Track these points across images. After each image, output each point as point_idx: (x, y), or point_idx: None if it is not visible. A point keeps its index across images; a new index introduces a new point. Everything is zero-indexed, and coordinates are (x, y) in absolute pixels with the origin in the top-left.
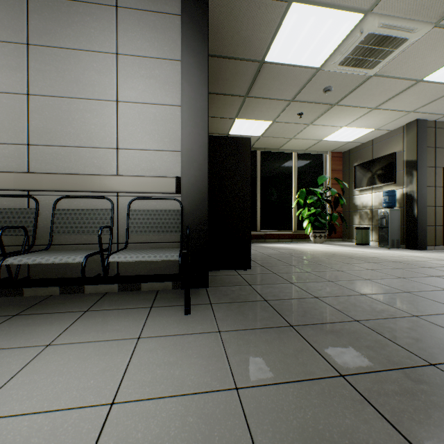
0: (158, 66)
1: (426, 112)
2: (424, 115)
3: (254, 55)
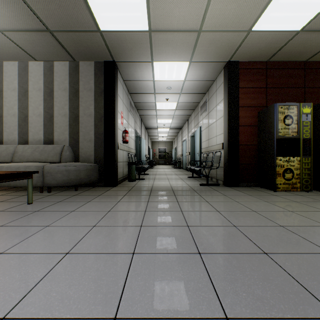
0: (221, 104)
1: None
2: None
3: (287, 37)
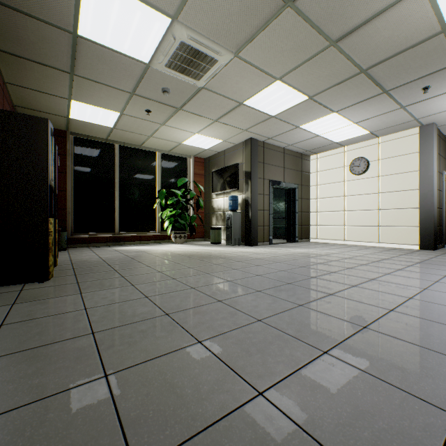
0: None
1: (255, 132)
2: (255, 135)
3: (61, 22)
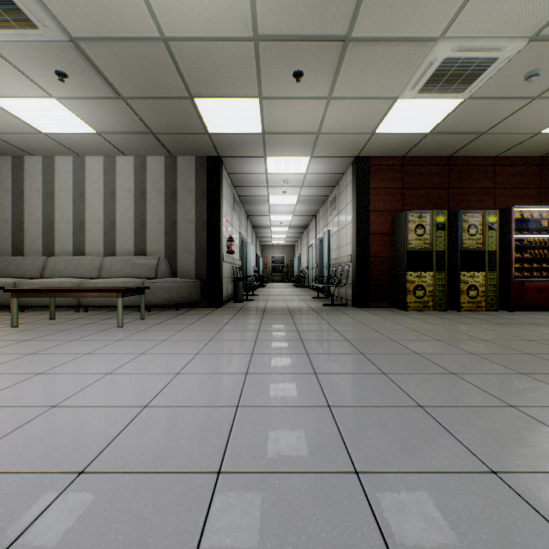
0: (350, 205)
1: None
2: None
3: (417, 138)
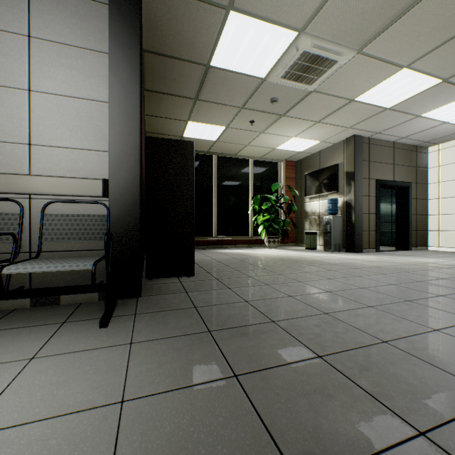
0: (82, 57)
1: (361, 128)
2: (360, 132)
3: (199, 58)
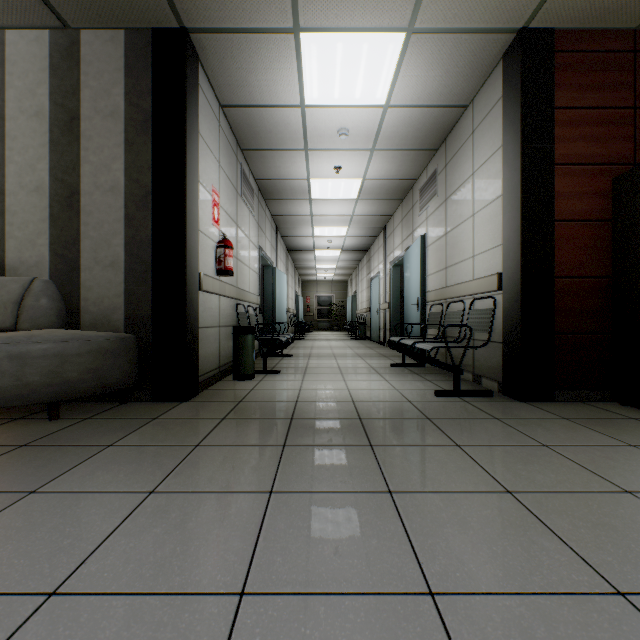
0: (491, 164)
1: None
2: None
3: None
